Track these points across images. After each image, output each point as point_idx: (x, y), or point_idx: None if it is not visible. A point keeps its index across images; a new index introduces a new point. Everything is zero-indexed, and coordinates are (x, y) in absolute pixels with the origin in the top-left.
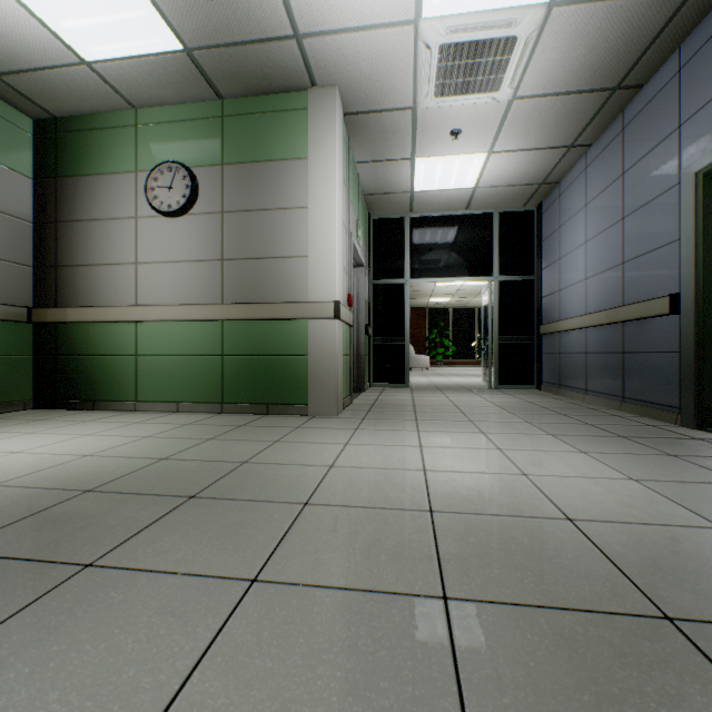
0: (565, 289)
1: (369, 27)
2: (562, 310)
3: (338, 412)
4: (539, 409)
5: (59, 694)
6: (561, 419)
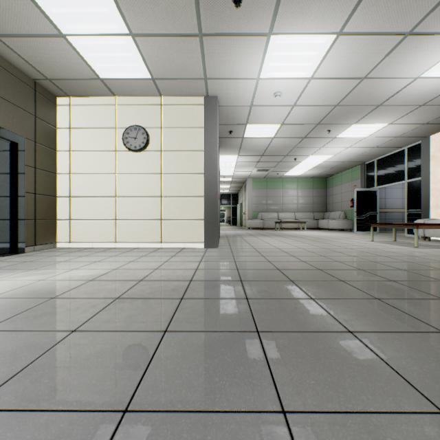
0: (389, 199)
1: None
2: (387, 205)
3: None
4: None
5: None
6: None
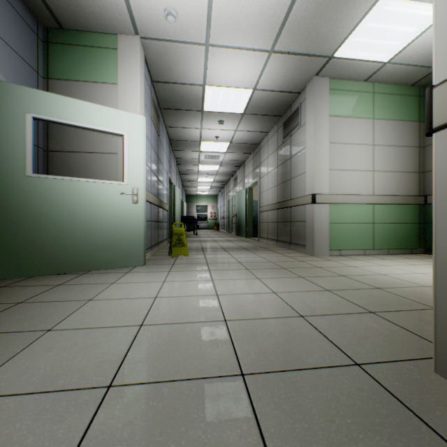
0: None
1: None
2: None
3: None
4: None
5: (247, 259)
6: None
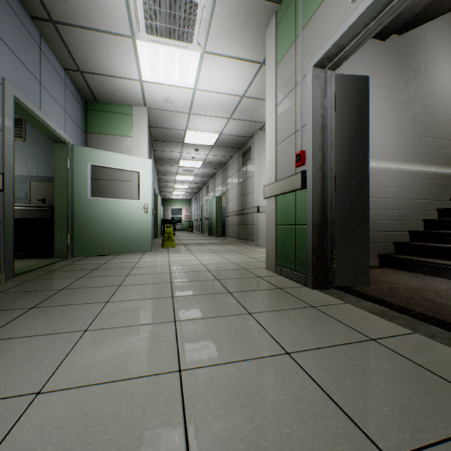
0: None
1: (228, 55)
2: None
3: (267, 267)
4: (64, 298)
5: (215, 248)
6: (91, 280)
